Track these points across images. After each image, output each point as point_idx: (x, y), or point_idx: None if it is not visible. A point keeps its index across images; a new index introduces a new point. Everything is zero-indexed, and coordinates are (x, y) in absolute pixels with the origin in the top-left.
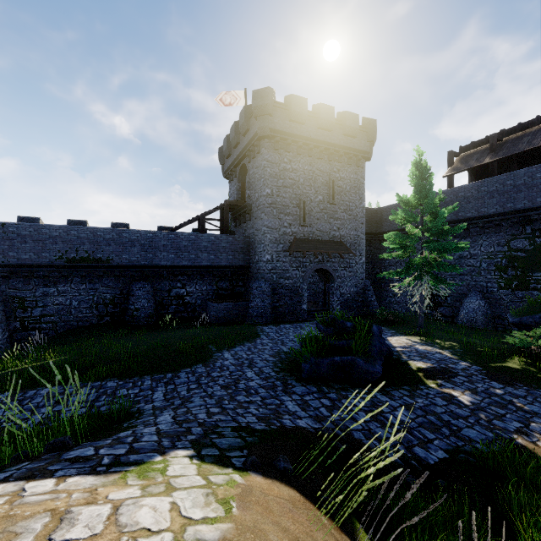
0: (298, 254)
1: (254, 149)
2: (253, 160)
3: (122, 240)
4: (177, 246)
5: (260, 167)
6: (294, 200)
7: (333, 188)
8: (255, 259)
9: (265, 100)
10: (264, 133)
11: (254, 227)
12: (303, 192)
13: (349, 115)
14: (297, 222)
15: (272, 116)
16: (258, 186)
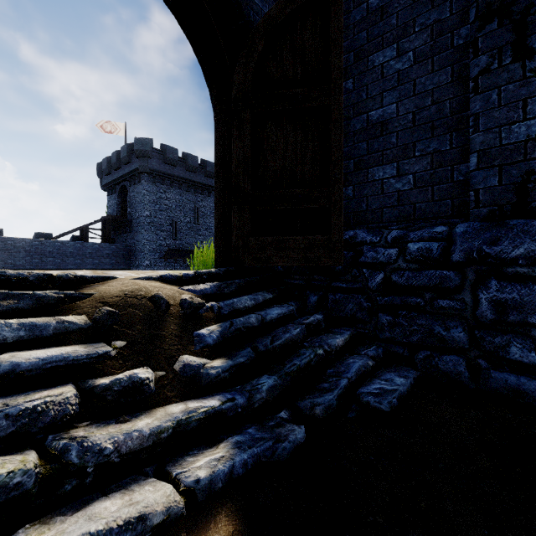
0: (171, 260)
1: (135, 178)
2: (134, 185)
3: (6, 247)
4: (63, 252)
5: (141, 194)
6: (168, 221)
7: (198, 213)
8: (136, 263)
9: (145, 147)
10: (144, 170)
11: (135, 239)
12: (175, 215)
13: (209, 163)
14: (170, 237)
15: (151, 158)
16: (138, 207)
